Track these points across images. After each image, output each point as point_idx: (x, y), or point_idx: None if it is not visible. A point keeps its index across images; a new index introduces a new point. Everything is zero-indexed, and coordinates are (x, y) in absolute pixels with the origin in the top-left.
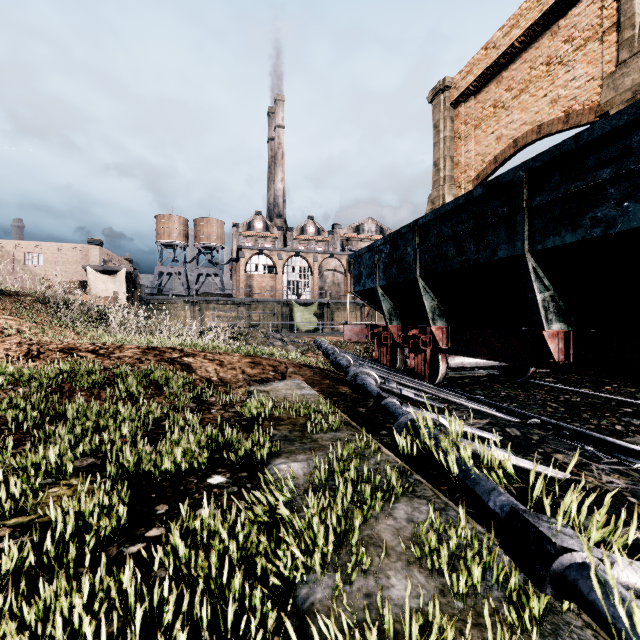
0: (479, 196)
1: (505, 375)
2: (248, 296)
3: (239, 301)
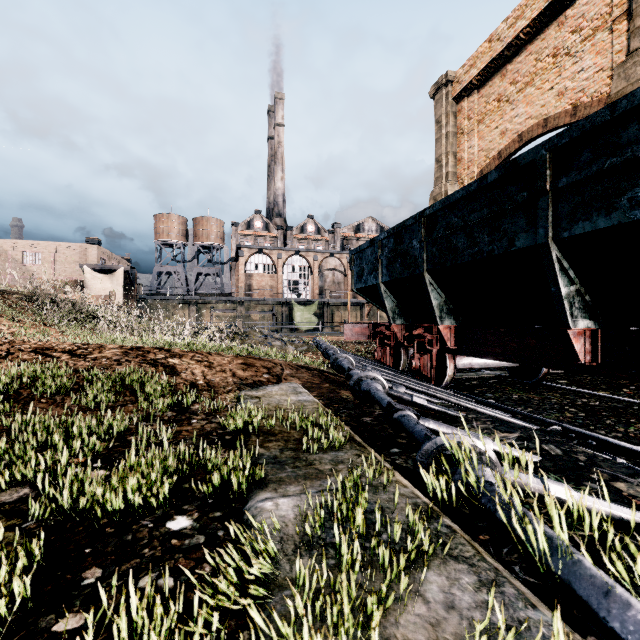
0: (494, 181)
1: (515, 376)
2: (247, 296)
3: (238, 300)
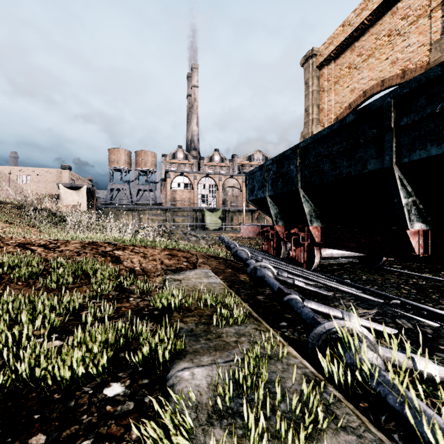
0: (351, 122)
1: (362, 263)
2: (173, 205)
3: (166, 208)
